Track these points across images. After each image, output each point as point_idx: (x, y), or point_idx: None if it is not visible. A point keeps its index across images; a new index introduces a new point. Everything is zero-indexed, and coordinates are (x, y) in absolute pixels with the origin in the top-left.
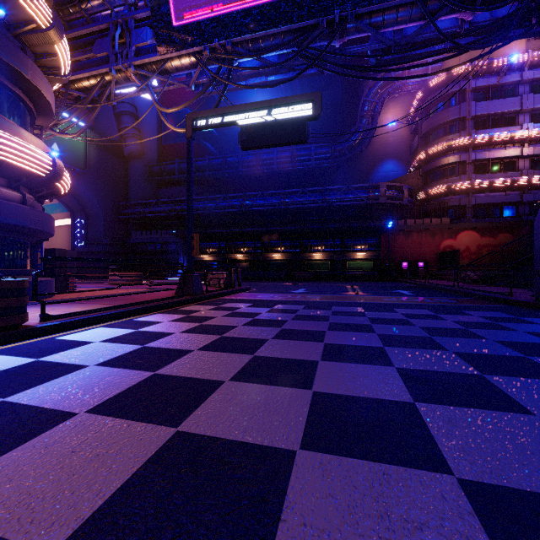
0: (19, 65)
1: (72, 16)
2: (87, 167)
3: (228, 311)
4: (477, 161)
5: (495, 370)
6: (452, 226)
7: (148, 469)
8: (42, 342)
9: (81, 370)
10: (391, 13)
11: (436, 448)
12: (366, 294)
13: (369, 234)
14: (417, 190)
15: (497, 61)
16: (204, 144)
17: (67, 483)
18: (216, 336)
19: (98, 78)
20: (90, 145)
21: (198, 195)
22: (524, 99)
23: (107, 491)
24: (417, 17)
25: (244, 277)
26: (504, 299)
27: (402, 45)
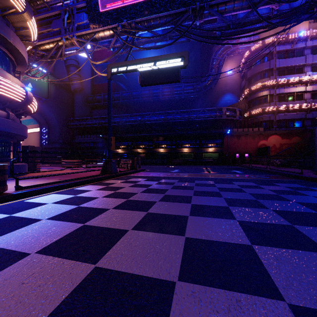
0: (5, 34)
1: (38, 6)
2: (49, 97)
3: (132, 183)
4: (279, 94)
5: (300, 222)
6: (265, 132)
7: (73, 297)
8: (15, 204)
9: (37, 223)
10: (230, 4)
11: (270, 279)
12: (215, 173)
13: (216, 137)
14: (244, 111)
15: (291, 35)
16: (119, 84)
17: (15, 309)
18: (124, 199)
19: (54, 43)
20: (51, 84)
21: (115, 114)
22: (307, 58)
23: (42, 316)
24: (245, 7)
25: (142, 162)
26: (298, 176)
27: (236, 24)
